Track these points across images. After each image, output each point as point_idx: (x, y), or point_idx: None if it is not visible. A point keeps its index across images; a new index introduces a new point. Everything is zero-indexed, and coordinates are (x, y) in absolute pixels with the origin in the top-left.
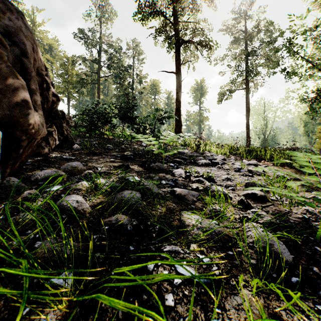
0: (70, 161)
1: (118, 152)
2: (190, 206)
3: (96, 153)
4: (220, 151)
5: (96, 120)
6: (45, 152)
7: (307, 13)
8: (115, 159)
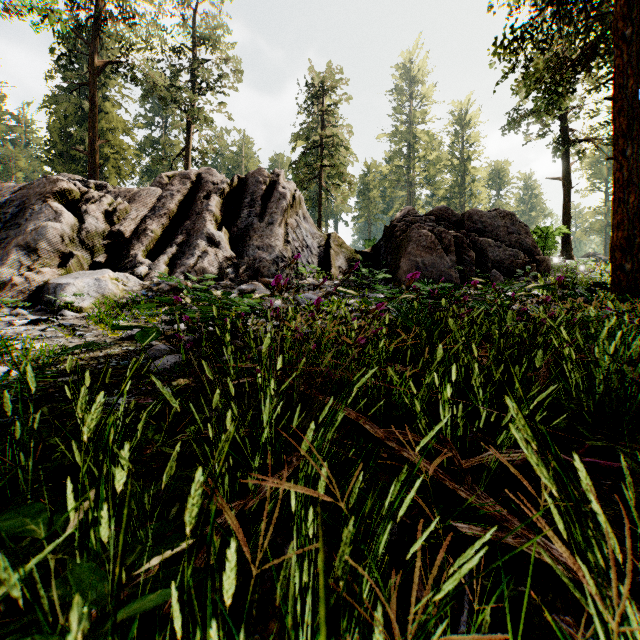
0: None
1: None
2: None
3: None
4: None
5: None
6: None
7: None
8: None
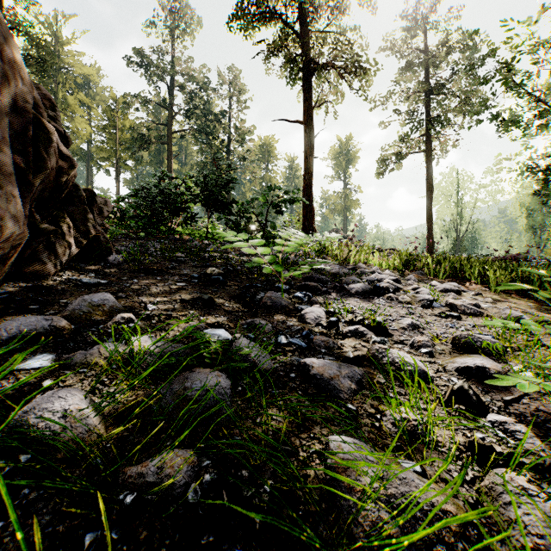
0: (96, 290)
1: (196, 268)
2: (346, 407)
3: (152, 271)
4: (385, 263)
5: (158, 207)
6: (47, 270)
7: (539, 15)
8: (187, 283)
